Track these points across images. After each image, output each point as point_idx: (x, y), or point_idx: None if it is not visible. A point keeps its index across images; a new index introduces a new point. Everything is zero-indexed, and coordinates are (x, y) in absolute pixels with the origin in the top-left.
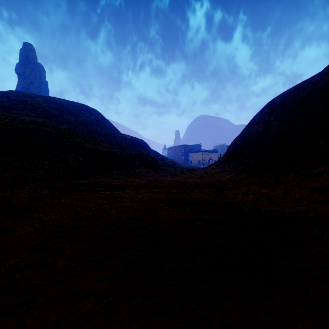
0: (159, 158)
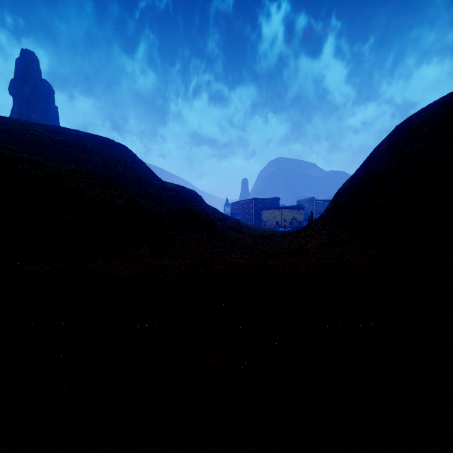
0: (217, 218)
